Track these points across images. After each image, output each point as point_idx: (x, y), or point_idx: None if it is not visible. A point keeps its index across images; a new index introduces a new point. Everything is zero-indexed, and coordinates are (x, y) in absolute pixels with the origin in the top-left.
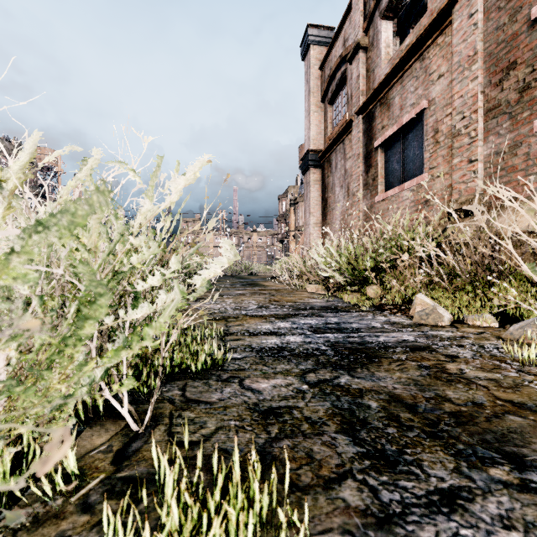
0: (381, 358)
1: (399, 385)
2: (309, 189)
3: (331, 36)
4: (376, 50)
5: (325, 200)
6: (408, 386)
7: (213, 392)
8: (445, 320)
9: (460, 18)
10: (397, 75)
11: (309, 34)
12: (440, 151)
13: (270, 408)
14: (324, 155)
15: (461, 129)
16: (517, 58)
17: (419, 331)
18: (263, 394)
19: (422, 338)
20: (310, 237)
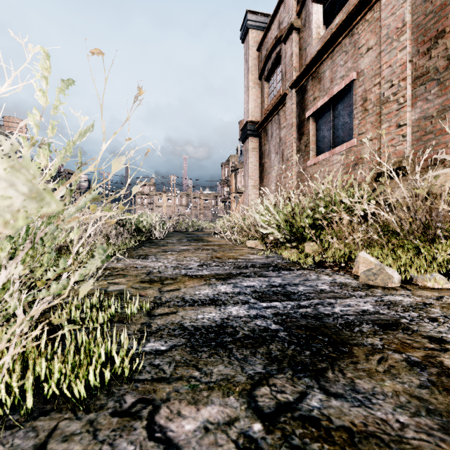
0: (351, 346)
1: (405, 416)
2: (248, 155)
3: (267, 22)
4: (308, 31)
5: (262, 165)
6: (419, 418)
7: None
8: (395, 281)
9: None
10: (327, 51)
11: (248, 19)
12: (369, 118)
13: None
14: (261, 126)
15: (389, 96)
16: (445, 27)
17: (373, 295)
18: None
19: (382, 307)
20: (249, 198)
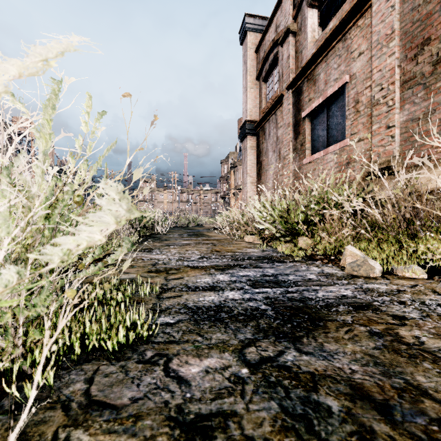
0: (326, 321)
1: (357, 366)
2: (246, 153)
3: (265, 24)
4: (303, 34)
5: (259, 163)
6: (367, 367)
7: (128, 384)
8: (377, 271)
9: (378, 1)
10: (322, 55)
11: (246, 22)
12: (361, 119)
13: (198, 417)
14: (259, 125)
15: (379, 99)
16: (431, 34)
17: (354, 283)
18: (192, 388)
19: (360, 293)
20: (247, 194)
